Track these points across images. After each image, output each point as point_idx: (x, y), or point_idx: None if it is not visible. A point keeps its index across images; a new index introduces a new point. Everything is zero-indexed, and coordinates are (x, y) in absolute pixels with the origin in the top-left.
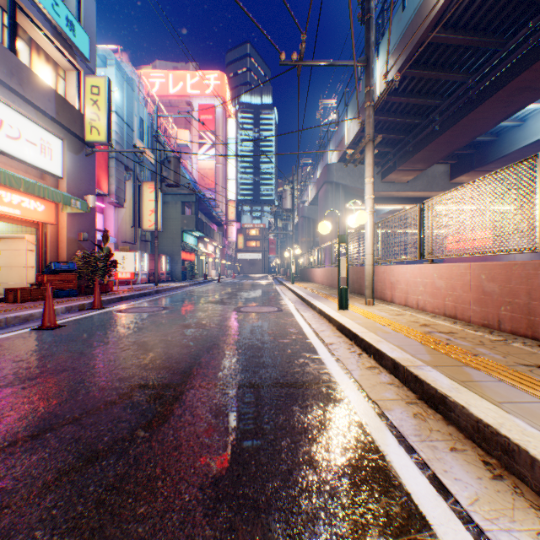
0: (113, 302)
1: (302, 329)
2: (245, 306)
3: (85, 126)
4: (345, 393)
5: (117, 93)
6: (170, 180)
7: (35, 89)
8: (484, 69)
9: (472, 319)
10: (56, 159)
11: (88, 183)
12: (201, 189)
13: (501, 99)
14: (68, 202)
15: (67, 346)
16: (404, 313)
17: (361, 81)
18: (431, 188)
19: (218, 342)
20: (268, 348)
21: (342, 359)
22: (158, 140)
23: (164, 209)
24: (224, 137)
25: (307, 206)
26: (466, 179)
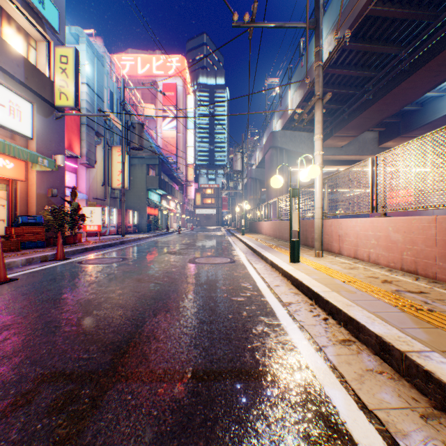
0: (77, 253)
1: (256, 283)
2: (200, 257)
3: (55, 92)
4: (326, 392)
5: (88, 67)
6: (135, 144)
7: (2, 54)
8: (417, 41)
9: (439, 275)
10: (25, 120)
11: (57, 144)
12: (164, 154)
13: (432, 68)
14: (35, 159)
15: (1, 306)
16: (357, 266)
17: (303, 57)
18: (362, 152)
19: (168, 302)
20: (221, 310)
21: (307, 328)
22: (124, 108)
23: (131, 171)
24: (184, 111)
25: (254, 168)
26: (392, 144)
